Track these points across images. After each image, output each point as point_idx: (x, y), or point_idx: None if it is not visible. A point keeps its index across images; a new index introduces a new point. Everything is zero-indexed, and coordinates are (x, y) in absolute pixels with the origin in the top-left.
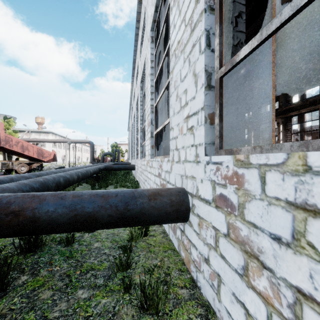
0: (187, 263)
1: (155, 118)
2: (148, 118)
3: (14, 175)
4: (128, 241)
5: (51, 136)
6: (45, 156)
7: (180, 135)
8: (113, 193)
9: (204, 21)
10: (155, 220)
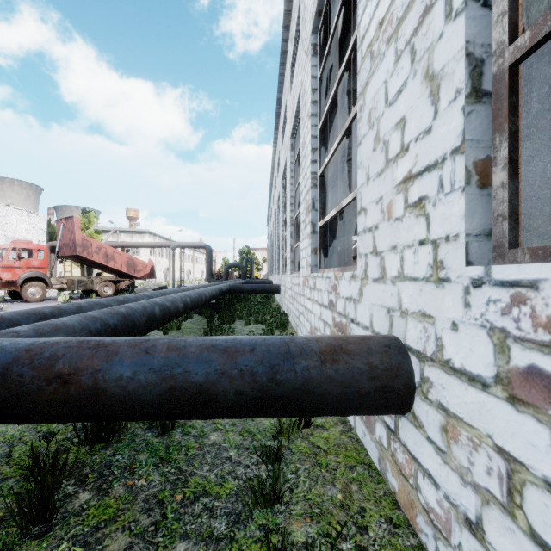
0: (407, 507)
1: (320, 196)
2: (307, 198)
3: (84, 301)
4: (274, 439)
5: (148, 237)
6: (138, 269)
7: (384, 221)
8: (245, 344)
9: None
10: (335, 408)
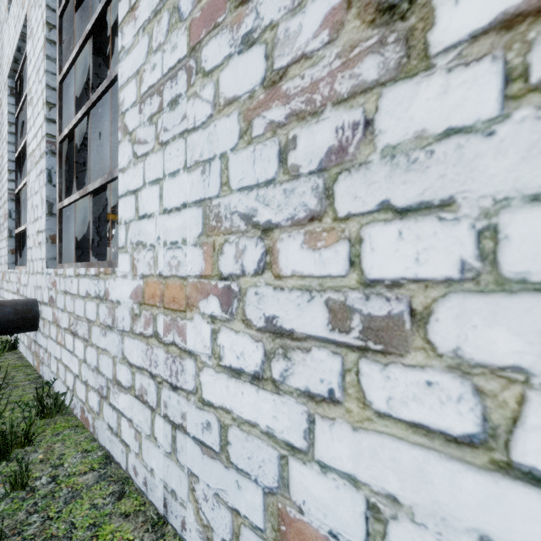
0: (38, 368)
1: (17, 209)
2: (5, 207)
3: None
4: None
5: None
6: None
7: (34, 246)
8: None
9: (45, 161)
10: None
